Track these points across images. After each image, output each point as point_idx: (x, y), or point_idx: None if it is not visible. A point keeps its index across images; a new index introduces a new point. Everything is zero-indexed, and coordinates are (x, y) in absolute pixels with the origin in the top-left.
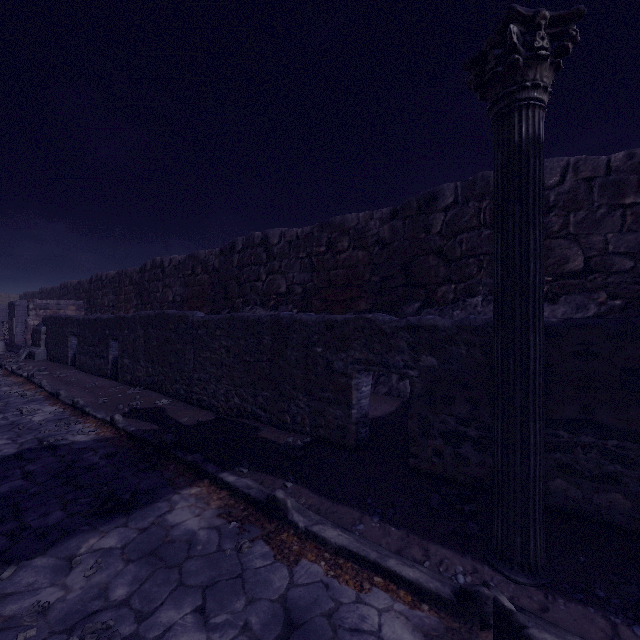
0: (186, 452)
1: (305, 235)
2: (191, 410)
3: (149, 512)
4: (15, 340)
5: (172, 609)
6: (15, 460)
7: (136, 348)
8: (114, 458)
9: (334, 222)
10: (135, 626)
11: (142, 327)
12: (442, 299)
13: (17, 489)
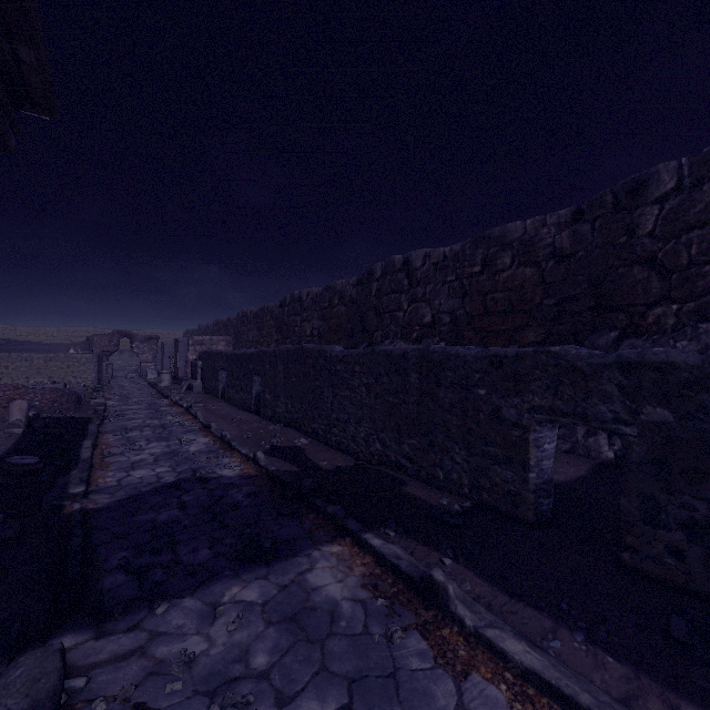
0: (326, 501)
1: (454, 254)
2: (329, 453)
3: (289, 567)
4: (179, 373)
5: (314, 699)
6: (173, 489)
7: (276, 383)
8: (256, 498)
9: (492, 235)
10: (275, 709)
11: (282, 362)
12: (655, 325)
13: (173, 519)
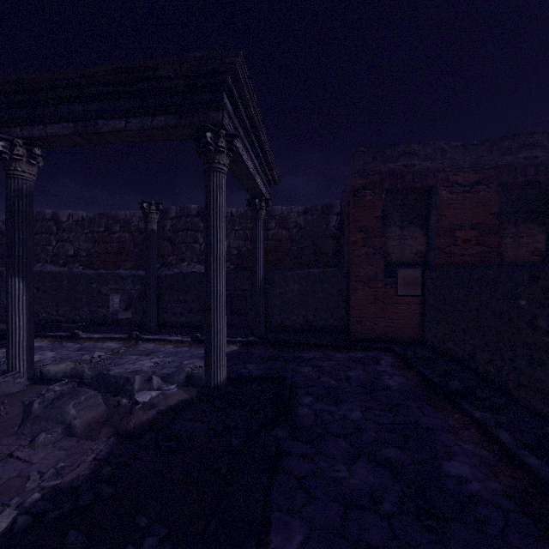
0: None
1: (89, 218)
2: None
3: None
4: None
5: (42, 352)
6: None
7: None
8: None
9: (110, 214)
10: None
11: None
12: (170, 263)
13: None
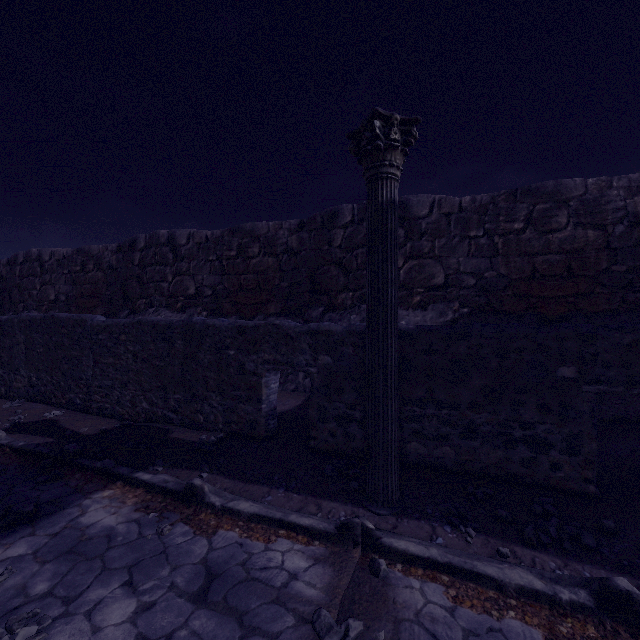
0: (93, 460)
1: (215, 238)
2: (91, 419)
3: (59, 519)
4: None
5: (100, 588)
6: None
7: (14, 356)
8: (2, 476)
9: (245, 228)
10: (64, 608)
11: (22, 332)
12: (342, 305)
13: None
